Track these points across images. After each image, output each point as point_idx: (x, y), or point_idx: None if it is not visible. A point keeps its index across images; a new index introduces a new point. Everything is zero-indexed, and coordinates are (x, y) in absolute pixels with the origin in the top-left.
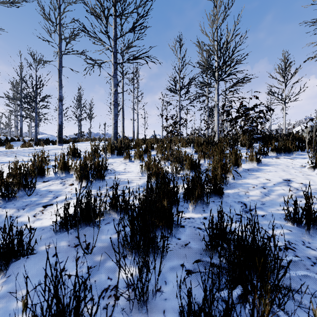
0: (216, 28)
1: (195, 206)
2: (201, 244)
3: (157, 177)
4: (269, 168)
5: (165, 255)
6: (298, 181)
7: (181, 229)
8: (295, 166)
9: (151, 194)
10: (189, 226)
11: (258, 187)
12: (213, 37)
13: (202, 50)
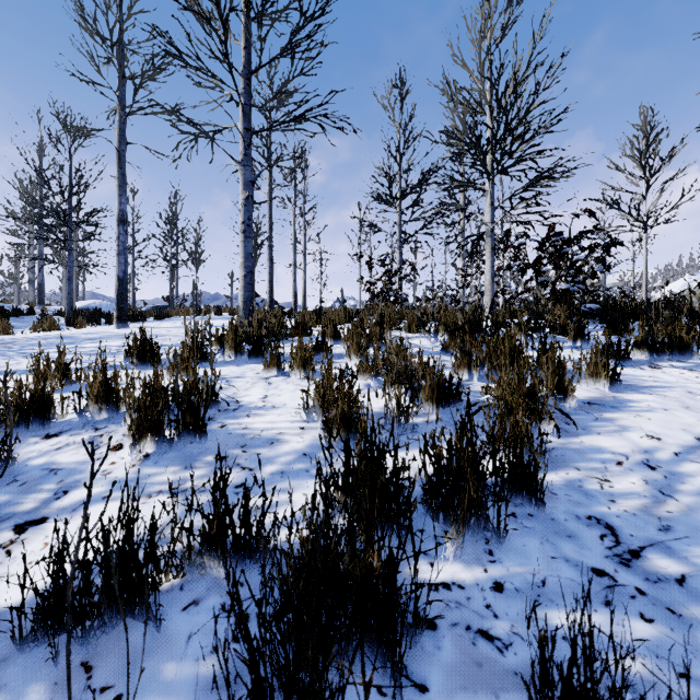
0: (488, 51)
1: (463, 540)
2: None
3: (347, 441)
4: (643, 397)
5: None
6: None
7: (425, 638)
8: None
9: (328, 518)
10: (453, 624)
11: (632, 463)
12: (480, 71)
13: (456, 101)
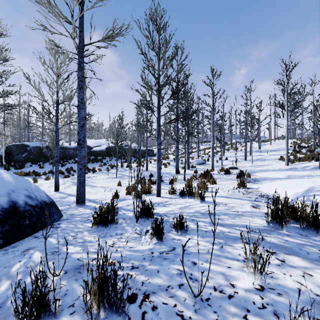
0: None
1: None
2: None
3: None
4: None
5: None
6: None
7: None
8: None
9: None
10: None
11: None
12: None
13: None
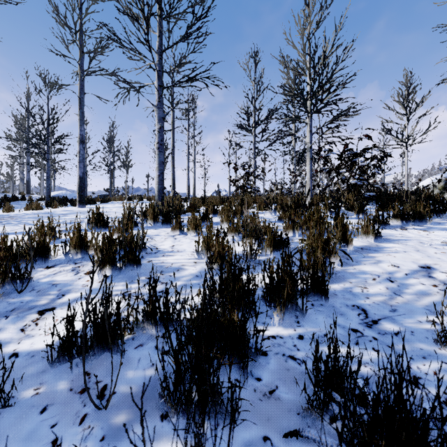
0: (308, 37)
1: (283, 315)
2: (298, 392)
3: (221, 264)
4: (393, 245)
5: (236, 417)
6: (444, 269)
7: (261, 359)
8: (434, 243)
9: (211, 299)
10: (276, 353)
11: (381, 279)
12: (303, 49)
13: (288, 68)
